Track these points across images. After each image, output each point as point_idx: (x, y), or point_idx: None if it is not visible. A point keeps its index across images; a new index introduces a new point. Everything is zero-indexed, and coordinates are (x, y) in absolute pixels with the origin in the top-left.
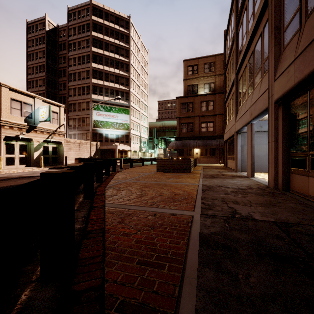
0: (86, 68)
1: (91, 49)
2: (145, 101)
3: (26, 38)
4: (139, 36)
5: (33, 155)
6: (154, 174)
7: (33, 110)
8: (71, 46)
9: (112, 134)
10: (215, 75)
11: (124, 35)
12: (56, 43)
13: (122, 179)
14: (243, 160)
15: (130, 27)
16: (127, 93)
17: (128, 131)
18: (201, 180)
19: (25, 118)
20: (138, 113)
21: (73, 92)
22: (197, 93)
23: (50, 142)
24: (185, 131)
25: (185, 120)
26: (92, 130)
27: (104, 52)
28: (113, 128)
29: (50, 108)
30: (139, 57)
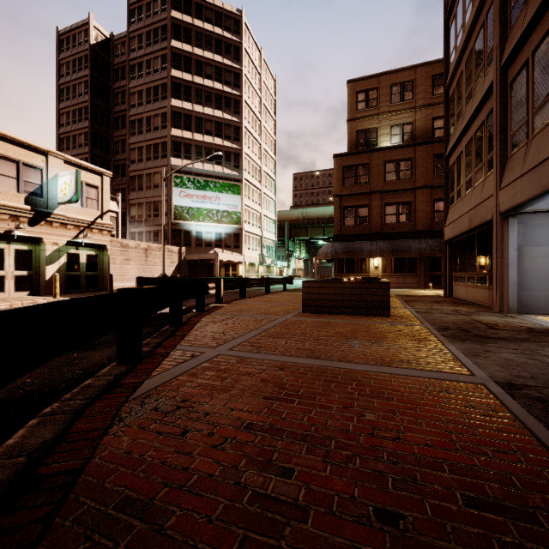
0: (160, 109)
1: (170, 72)
2: (270, 171)
3: (57, 60)
4: (259, 48)
5: (45, 271)
6: (298, 320)
7: (44, 180)
8: (134, 70)
9: (209, 232)
10: (414, 108)
11: (231, 45)
12: (109, 67)
13: (209, 342)
14: (520, 283)
15: (242, 31)
16: (238, 155)
17: (238, 226)
18: (458, 351)
19: (27, 196)
20: (258, 192)
21: (137, 155)
22: (376, 147)
23: (82, 245)
24: (351, 223)
25: (352, 202)
26: (173, 225)
27: (194, 79)
28: (211, 221)
29: (78, 175)
30: (259, 88)
